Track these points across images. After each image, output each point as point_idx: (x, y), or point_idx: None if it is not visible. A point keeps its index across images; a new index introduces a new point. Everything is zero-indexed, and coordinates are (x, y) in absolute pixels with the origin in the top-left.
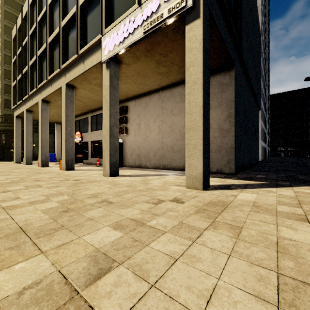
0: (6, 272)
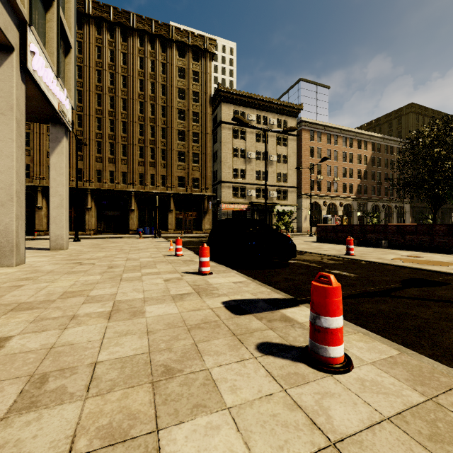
0: (161, 246)
